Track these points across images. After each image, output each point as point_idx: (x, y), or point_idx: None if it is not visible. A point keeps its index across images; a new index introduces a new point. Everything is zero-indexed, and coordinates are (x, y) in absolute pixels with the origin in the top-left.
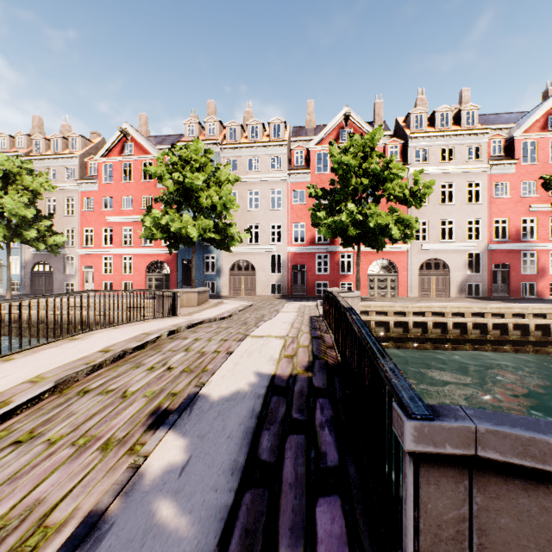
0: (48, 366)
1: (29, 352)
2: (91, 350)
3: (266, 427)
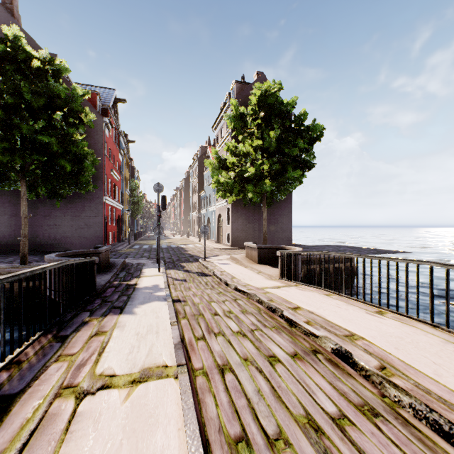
0: (286, 296)
1: (343, 299)
2: (308, 306)
3: (125, 300)
